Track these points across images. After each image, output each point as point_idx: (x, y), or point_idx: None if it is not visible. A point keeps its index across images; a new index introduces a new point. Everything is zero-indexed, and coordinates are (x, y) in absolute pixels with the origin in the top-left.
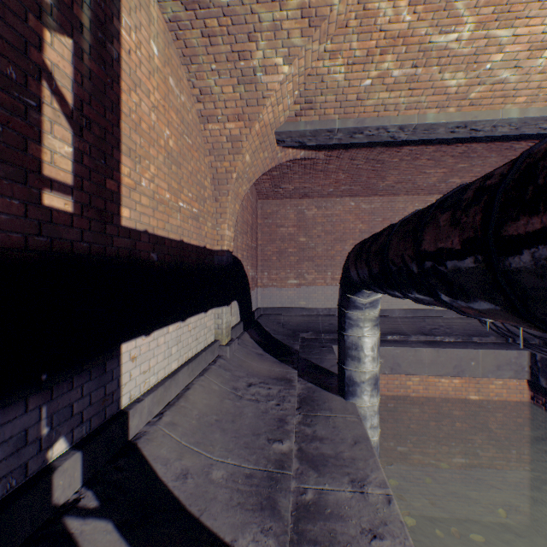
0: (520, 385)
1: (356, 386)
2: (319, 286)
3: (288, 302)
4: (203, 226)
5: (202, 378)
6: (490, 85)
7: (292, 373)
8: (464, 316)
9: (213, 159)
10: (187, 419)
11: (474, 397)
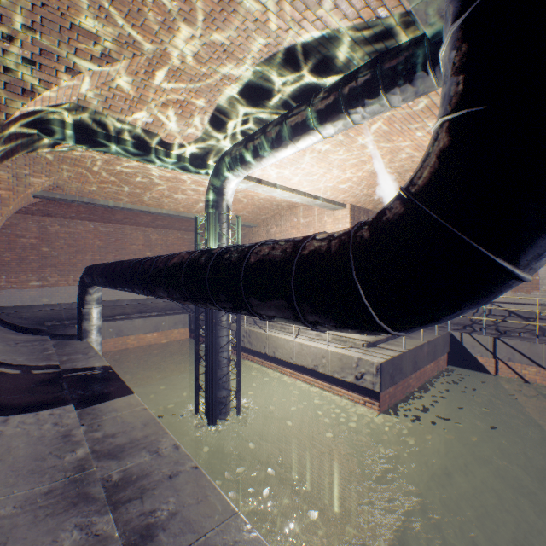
0: (186, 331)
1: (89, 333)
2: (63, 287)
3: (31, 300)
4: None
5: None
6: (152, 201)
7: (47, 337)
8: (168, 301)
9: None
10: None
11: (165, 341)
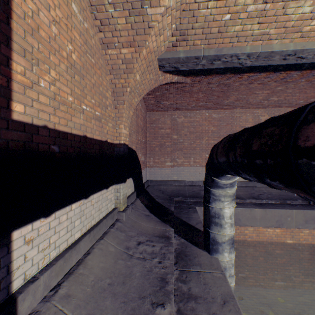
0: None
1: (219, 245)
2: (185, 167)
3: (166, 176)
4: (105, 125)
5: (101, 241)
6: None
7: (170, 230)
8: None
9: (112, 77)
10: (82, 287)
11: (290, 241)
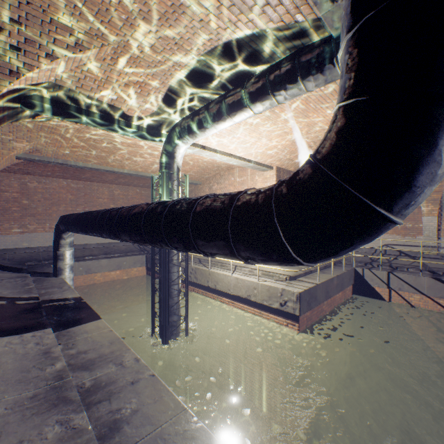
0: (143, 269)
1: (63, 270)
2: (40, 233)
3: (13, 244)
4: None
5: None
6: (116, 163)
7: (27, 274)
8: (128, 244)
9: None
10: None
11: (126, 277)
